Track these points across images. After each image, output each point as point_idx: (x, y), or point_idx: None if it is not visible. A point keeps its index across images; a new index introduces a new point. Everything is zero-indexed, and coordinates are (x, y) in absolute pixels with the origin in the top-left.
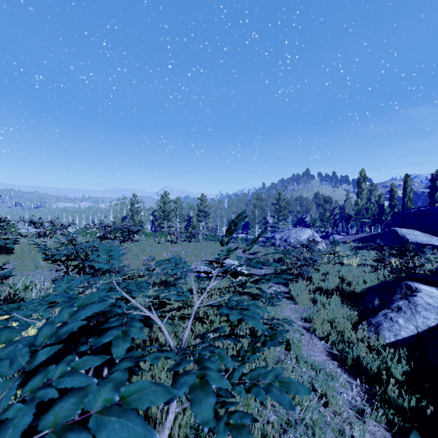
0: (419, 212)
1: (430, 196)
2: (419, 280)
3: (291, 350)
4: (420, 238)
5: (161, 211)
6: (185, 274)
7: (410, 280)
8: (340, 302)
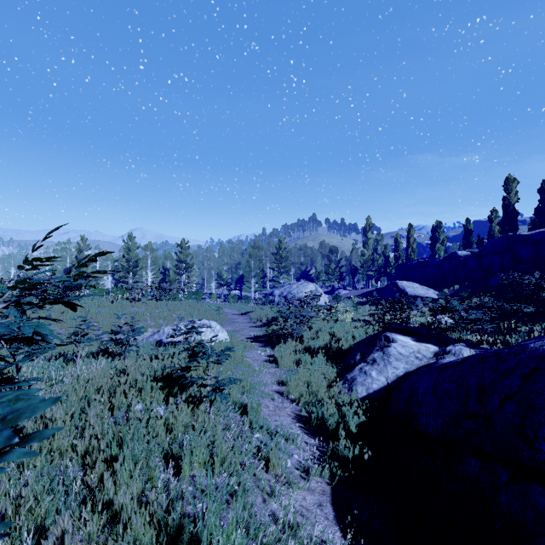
0: (420, 264)
1: (432, 248)
2: (398, 331)
3: (245, 416)
4: (418, 291)
5: (124, 260)
6: (134, 339)
7: (390, 331)
8: (325, 361)
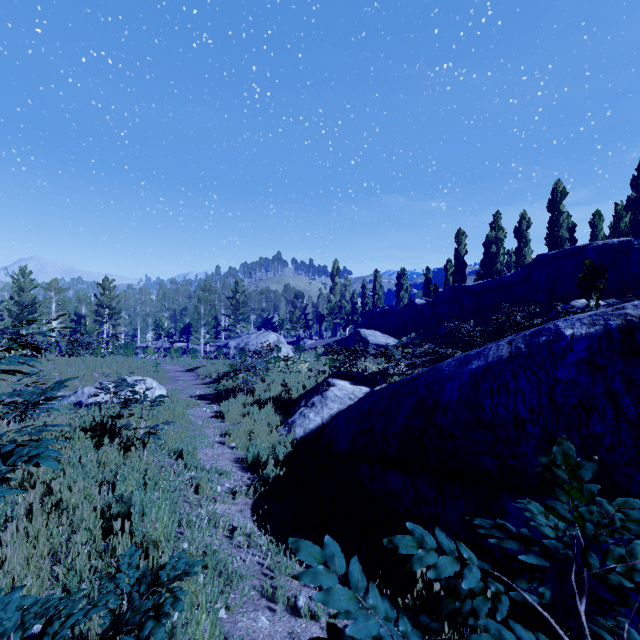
0: (383, 312)
1: (397, 295)
2: (340, 377)
3: (180, 458)
4: (379, 339)
5: (13, 304)
6: None
7: (332, 377)
8: (274, 411)
